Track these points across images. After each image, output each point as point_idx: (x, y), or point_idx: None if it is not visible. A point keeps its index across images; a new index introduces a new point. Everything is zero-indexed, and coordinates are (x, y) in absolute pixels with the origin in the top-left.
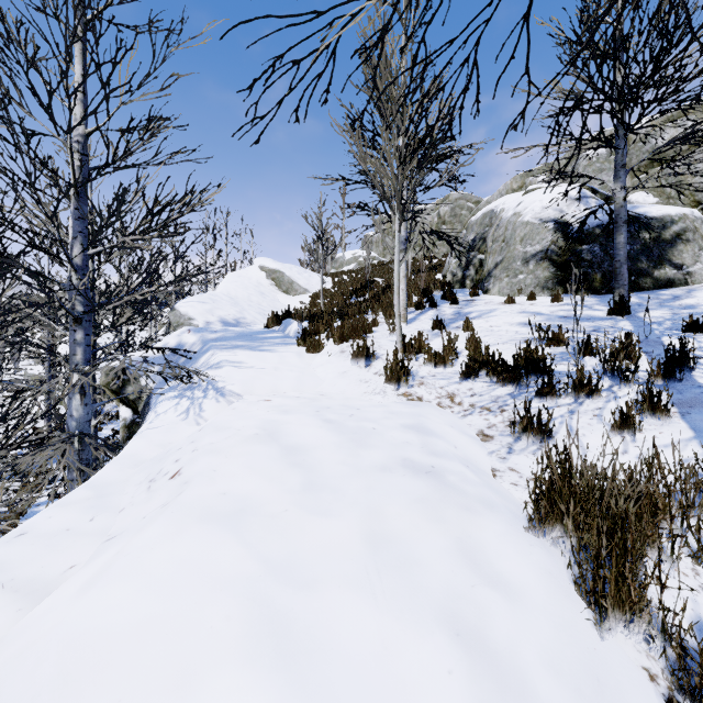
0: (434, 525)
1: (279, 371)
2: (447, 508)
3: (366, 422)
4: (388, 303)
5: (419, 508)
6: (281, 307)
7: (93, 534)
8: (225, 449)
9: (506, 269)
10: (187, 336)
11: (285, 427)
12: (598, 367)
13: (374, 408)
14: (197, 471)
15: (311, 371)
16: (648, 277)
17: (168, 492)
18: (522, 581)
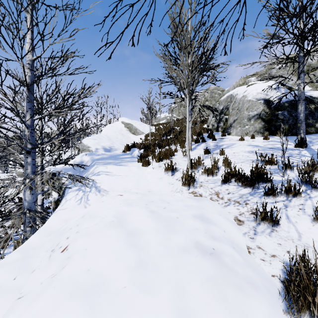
0: (220, 305)
1: (128, 177)
2: (227, 287)
3: (173, 212)
4: (181, 140)
5: (208, 286)
6: (131, 140)
7: (12, 291)
8: (94, 232)
9: (239, 123)
10: (85, 157)
11: (128, 216)
12: (295, 178)
13: (176, 202)
14: (75, 249)
15: (144, 177)
16: (313, 127)
17: (58, 263)
18: None
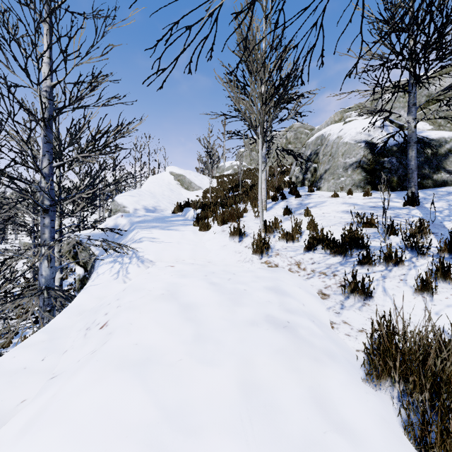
0: (291, 374)
1: (180, 245)
2: (300, 358)
3: (239, 284)
4: (253, 197)
5: (279, 358)
6: (184, 198)
7: (42, 372)
8: (140, 306)
9: (332, 174)
10: (120, 219)
11: (182, 289)
12: (400, 243)
13: (245, 273)
14: (118, 324)
15: (202, 244)
16: (429, 179)
17: (97, 340)
18: (362, 427)
